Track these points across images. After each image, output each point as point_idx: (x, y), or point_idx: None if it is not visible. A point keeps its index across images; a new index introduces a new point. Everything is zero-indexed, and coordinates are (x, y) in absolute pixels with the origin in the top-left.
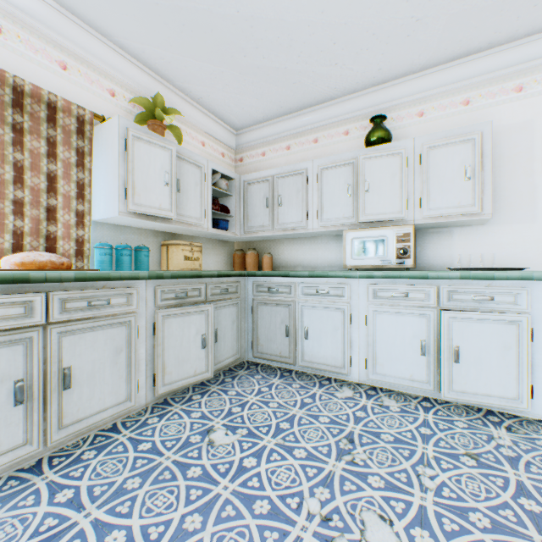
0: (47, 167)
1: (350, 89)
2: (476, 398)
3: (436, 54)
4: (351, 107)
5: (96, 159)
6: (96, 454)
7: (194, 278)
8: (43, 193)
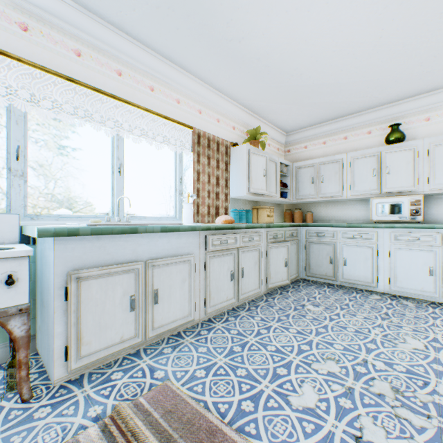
0: (216, 173)
1: (373, 106)
2: None
3: (440, 84)
4: (373, 116)
5: (230, 165)
6: (255, 308)
7: (280, 227)
8: (214, 186)
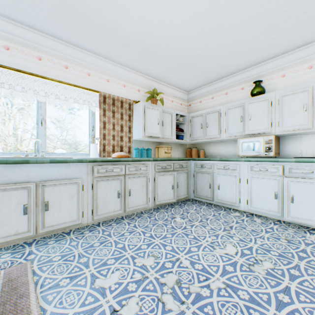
0: (120, 123)
1: (242, 68)
2: (302, 220)
3: (288, 47)
4: (244, 76)
5: (134, 117)
6: (138, 218)
7: (168, 161)
8: (119, 132)
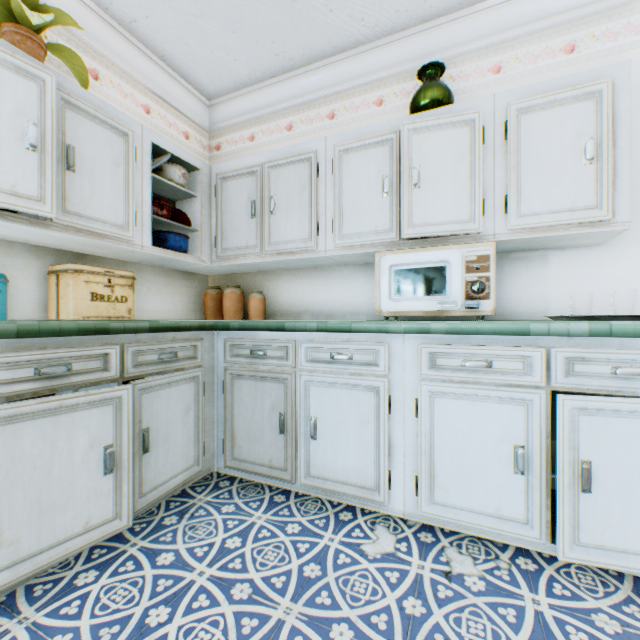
0: None
1: (386, 24)
2: (624, 560)
3: None
4: (388, 60)
5: None
6: None
7: (88, 334)
8: None
